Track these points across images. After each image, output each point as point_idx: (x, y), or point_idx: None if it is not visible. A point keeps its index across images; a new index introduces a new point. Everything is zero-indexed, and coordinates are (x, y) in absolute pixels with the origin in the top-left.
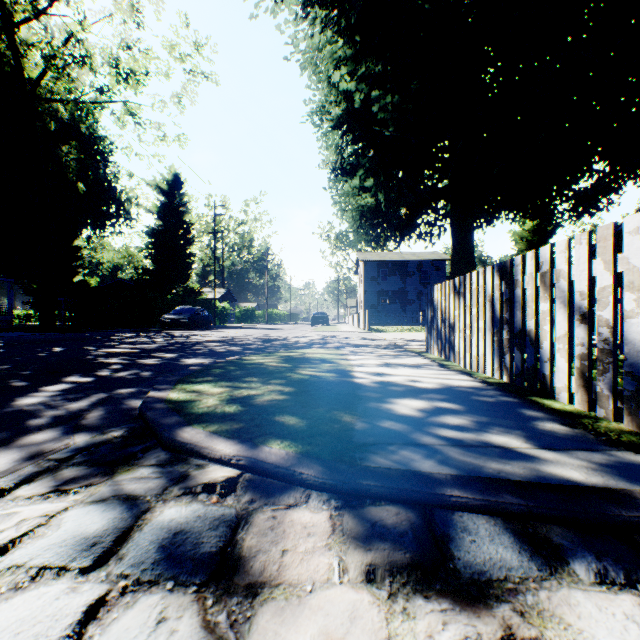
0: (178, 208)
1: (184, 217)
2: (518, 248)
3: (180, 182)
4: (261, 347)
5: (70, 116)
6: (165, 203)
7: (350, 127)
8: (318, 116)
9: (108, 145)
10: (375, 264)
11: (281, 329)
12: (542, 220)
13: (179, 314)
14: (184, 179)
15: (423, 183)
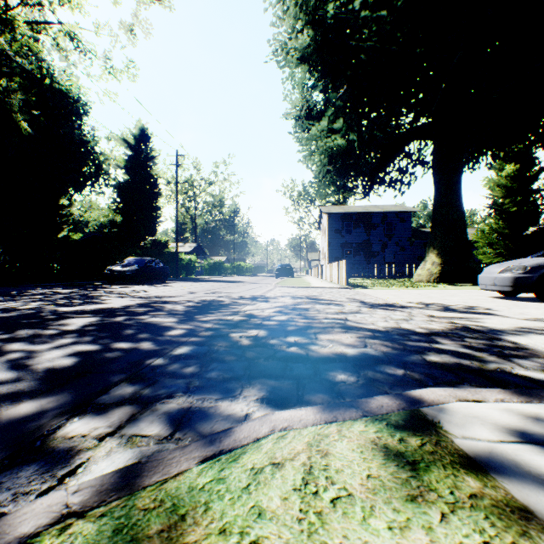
0: (145, 162)
1: (151, 171)
2: (493, 196)
3: (147, 137)
4: (137, 351)
5: (13, 50)
6: (132, 157)
7: (319, 56)
8: (283, 50)
9: (82, 105)
10: (339, 216)
11: (243, 282)
12: (522, 165)
13: (126, 265)
14: (151, 134)
15: (397, 123)
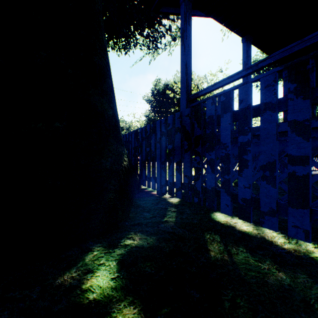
0: None
1: None
2: None
3: None
4: None
5: None
6: None
7: None
8: None
9: None
10: None
11: None
12: None
13: None
14: None
15: None
